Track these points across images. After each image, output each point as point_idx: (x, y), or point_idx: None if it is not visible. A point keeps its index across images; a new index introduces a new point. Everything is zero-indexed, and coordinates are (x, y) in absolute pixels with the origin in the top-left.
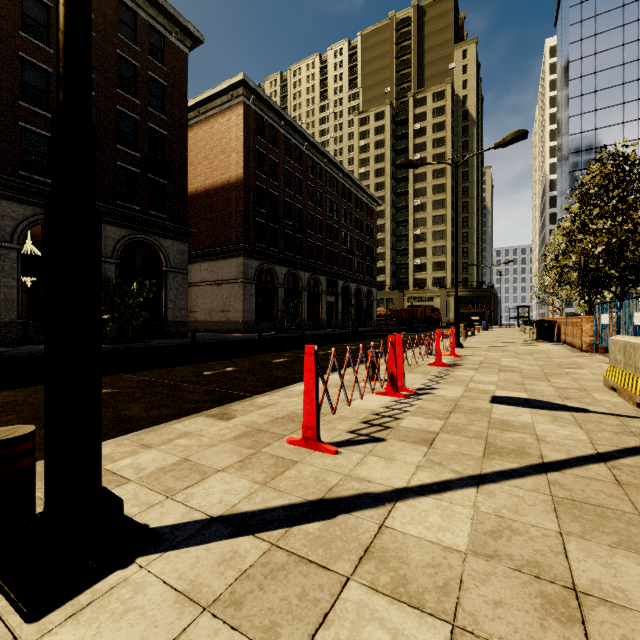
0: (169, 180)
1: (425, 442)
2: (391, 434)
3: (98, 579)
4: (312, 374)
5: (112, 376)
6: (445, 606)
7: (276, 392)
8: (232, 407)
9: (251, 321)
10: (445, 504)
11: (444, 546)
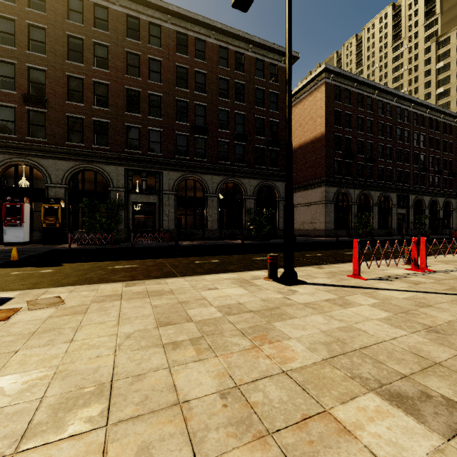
0: (280, 147)
1: (414, 283)
2: (398, 280)
3: (296, 285)
4: (356, 250)
5: (266, 253)
6: (383, 300)
7: (344, 264)
8: (322, 266)
9: (331, 229)
10: (403, 293)
11: (393, 296)
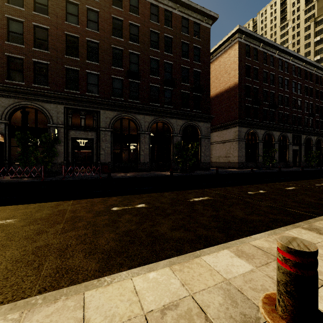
0: (202, 93)
1: None
2: None
3: None
4: None
5: (200, 189)
6: None
7: None
8: (314, 224)
9: (242, 162)
10: None
11: None
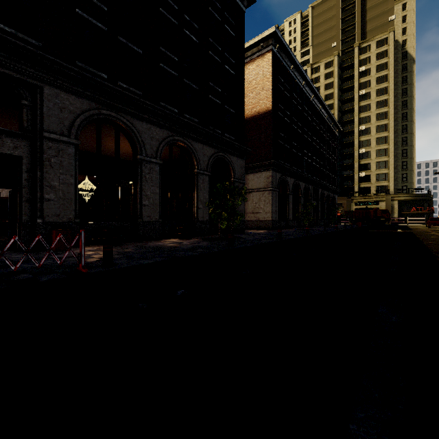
0: (235, 110)
1: None
2: None
3: None
4: None
5: None
6: None
7: None
8: None
9: (276, 220)
10: None
11: None
